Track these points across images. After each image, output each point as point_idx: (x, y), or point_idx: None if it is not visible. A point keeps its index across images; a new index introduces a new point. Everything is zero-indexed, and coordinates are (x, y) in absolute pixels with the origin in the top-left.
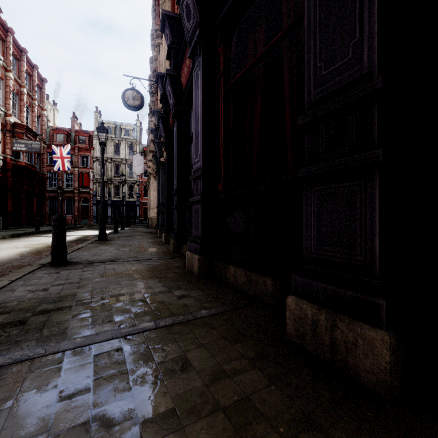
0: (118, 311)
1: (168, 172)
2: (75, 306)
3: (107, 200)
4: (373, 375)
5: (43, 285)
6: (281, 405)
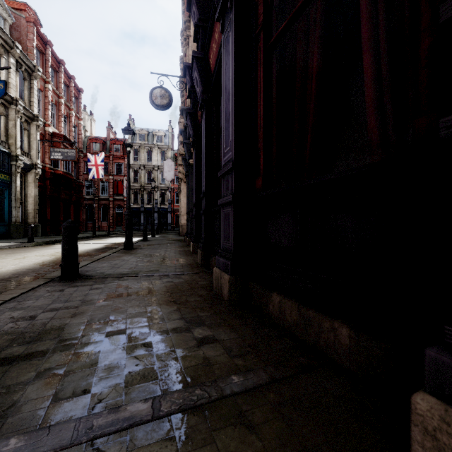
0: (106, 366)
1: (197, 173)
2: (52, 351)
3: (139, 207)
4: None
5: (34, 309)
6: None
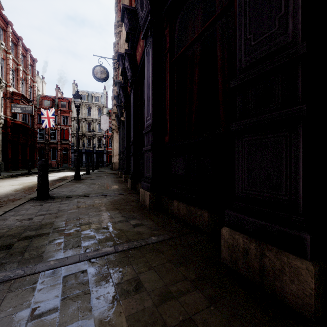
0: (86, 237)
1: (127, 128)
2: (52, 233)
3: (81, 150)
4: (298, 299)
5: (29, 215)
6: (220, 326)
